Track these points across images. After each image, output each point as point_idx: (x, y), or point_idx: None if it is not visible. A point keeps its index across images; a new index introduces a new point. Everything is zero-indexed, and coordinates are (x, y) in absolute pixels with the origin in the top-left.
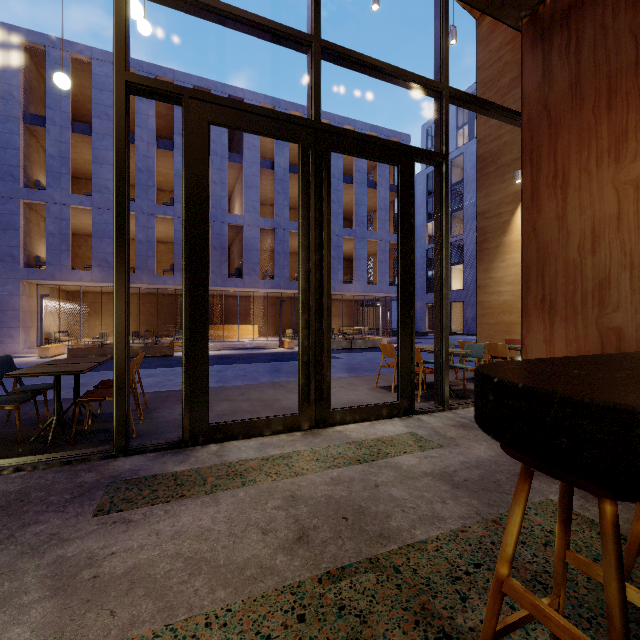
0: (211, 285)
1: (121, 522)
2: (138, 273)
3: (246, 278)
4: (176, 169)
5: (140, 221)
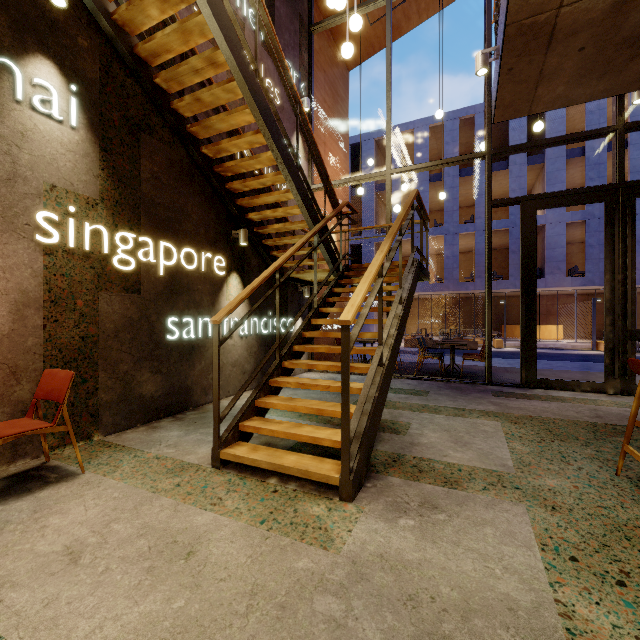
0: (509, 287)
1: (506, 399)
2: (445, 283)
3: (548, 277)
4: (476, 190)
5: (447, 241)
